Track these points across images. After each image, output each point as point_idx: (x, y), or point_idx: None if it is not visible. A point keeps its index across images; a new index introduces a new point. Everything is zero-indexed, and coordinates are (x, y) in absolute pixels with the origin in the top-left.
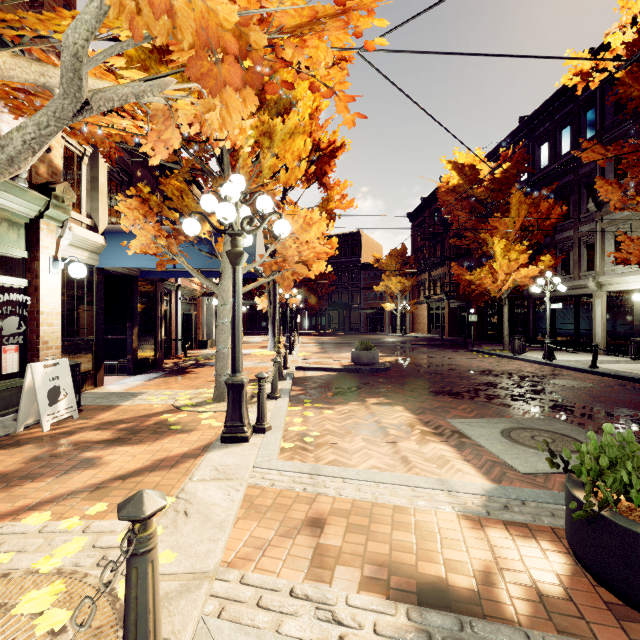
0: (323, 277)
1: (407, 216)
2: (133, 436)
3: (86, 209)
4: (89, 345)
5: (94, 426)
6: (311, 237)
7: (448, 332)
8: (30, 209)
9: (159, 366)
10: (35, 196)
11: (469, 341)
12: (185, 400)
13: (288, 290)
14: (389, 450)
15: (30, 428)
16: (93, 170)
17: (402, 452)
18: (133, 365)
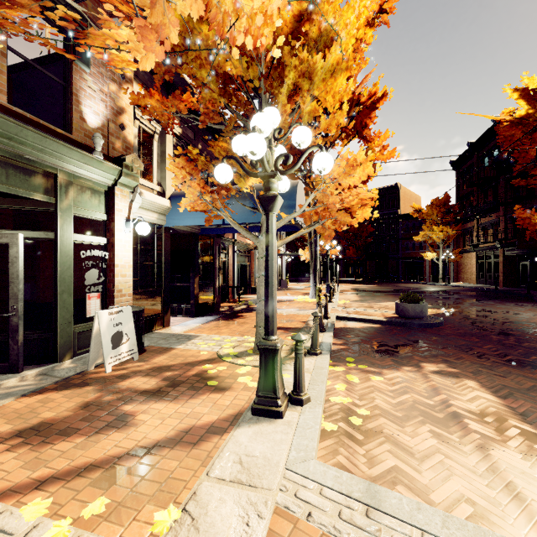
0: (360, 230)
1: (464, 154)
2: (173, 388)
3: (157, 178)
4: (159, 292)
5: (146, 371)
6: (355, 181)
7: (503, 282)
8: (107, 178)
9: (217, 309)
10: (110, 166)
11: (534, 293)
12: (228, 348)
13: (329, 240)
14: (479, 463)
15: (101, 366)
16: (162, 145)
17: (503, 472)
18: (195, 309)
